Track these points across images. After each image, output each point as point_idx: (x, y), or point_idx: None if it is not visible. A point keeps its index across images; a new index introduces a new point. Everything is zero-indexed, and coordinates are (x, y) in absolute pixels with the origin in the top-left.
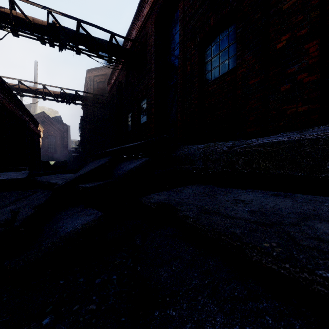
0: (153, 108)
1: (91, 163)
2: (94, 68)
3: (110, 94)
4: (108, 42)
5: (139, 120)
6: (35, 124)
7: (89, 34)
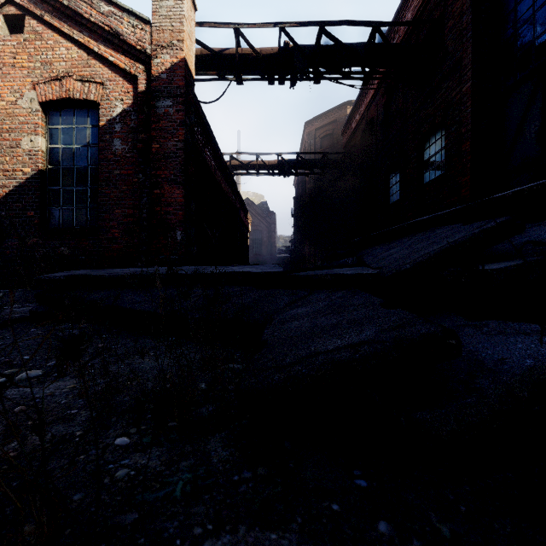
0: (467, 142)
1: (375, 250)
2: (316, 117)
3: (347, 150)
4: (366, 45)
5: (420, 176)
6: (244, 212)
7: (337, 41)
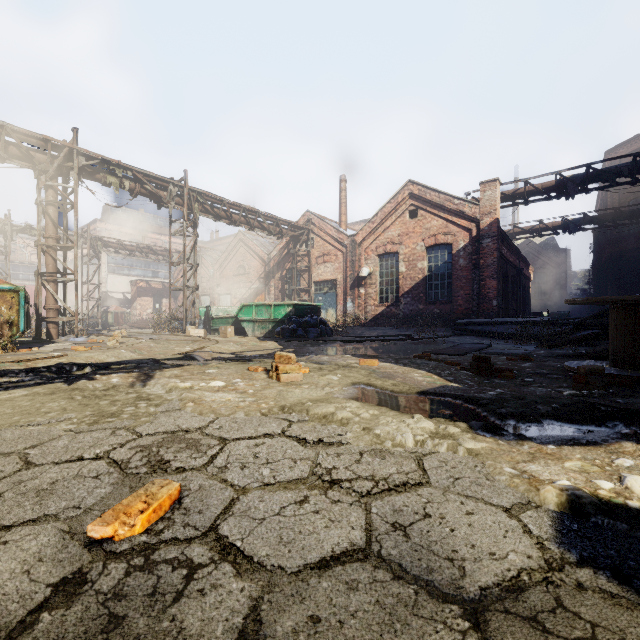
0: None
1: None
2: (621, 143)
3: None
4: (629, 165)
5: None
6: (526, 266)
7: (602, 171)
